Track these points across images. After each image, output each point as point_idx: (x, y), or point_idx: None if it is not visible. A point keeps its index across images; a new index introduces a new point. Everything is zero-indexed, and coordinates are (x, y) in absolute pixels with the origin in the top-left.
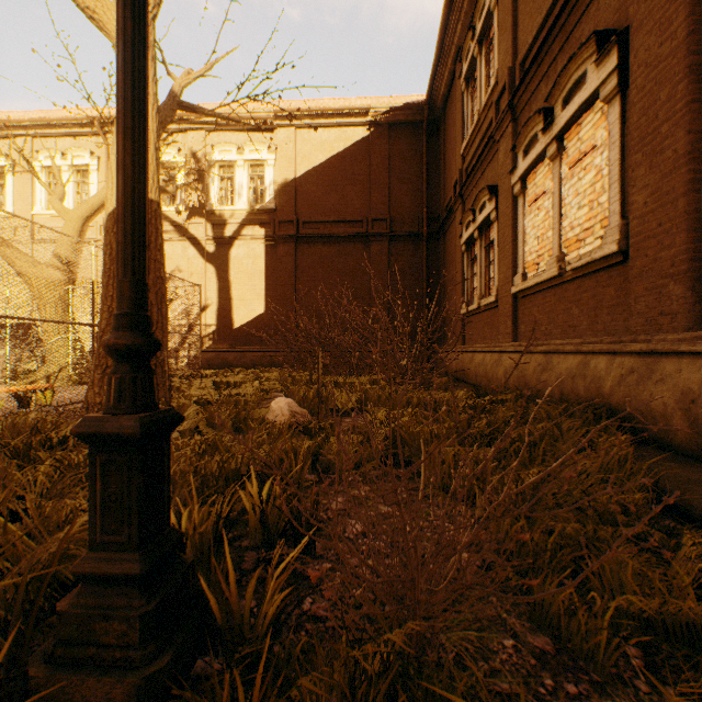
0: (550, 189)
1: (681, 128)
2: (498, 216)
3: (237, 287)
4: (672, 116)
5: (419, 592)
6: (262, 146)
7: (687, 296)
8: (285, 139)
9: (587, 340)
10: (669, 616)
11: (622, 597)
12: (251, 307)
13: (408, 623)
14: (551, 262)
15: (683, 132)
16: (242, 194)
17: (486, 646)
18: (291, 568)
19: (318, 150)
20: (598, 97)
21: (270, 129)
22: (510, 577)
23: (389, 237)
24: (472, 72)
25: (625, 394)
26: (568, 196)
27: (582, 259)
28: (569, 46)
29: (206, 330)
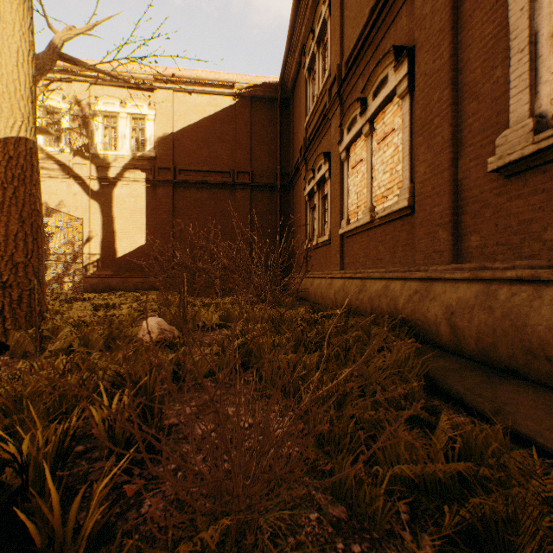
0: (365, 158)
1: (446, 122)
2: (330, 175)
3: (120, 222)
4: (441, 113)
5: (238, 488)
6: (143, 103)
7: (449, 239)
8: (164, 99)
9: (389, 269)
10: (428, 476)
11: (396, 467)
12: (133, 239)
13: (224, 519)
14: (365, 212)
15: (447, 124)
16: (125, 142)
17: (296, 522)
18: (109, 487)
19: (193, 112)
20: (396, 93)
21: (150, 89)
22: (320, 459)
23: (251, 186)
24: (313, 65)
25: (412, 308)
26: (377, 164)
27: (386, 210)
28: (378, 54)
29: (91, 258)
